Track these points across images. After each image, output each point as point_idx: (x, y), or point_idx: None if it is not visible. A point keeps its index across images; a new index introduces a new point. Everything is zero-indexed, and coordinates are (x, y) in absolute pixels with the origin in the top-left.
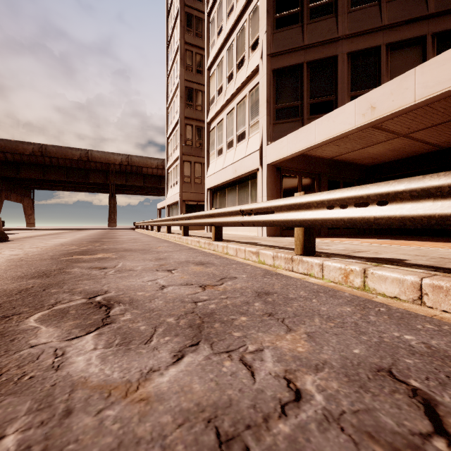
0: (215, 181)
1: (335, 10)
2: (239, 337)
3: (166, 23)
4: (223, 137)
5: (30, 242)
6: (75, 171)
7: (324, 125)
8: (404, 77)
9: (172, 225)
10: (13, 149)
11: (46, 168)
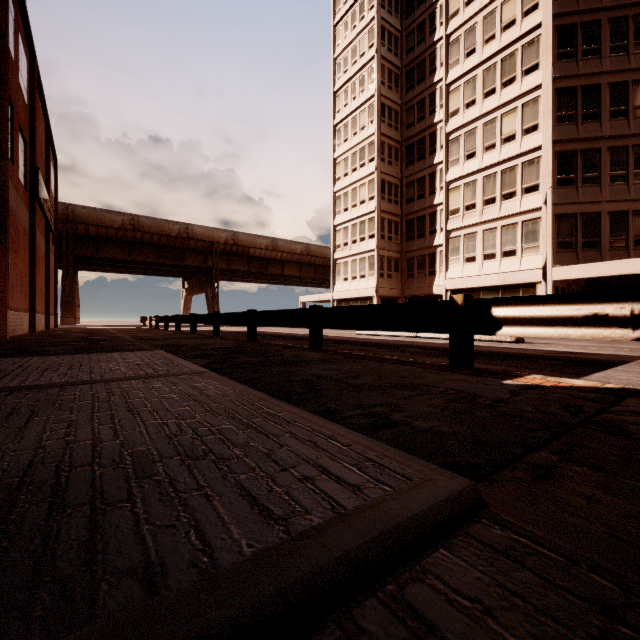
0: (466, 284)
1: (599, 182)
2: None
3: (333, 96)
4: (476, 247)
5: None
6: (168, 250)
7: (617, 265)
8: None
9: None
10: (99, 220)
11: (132, 245)
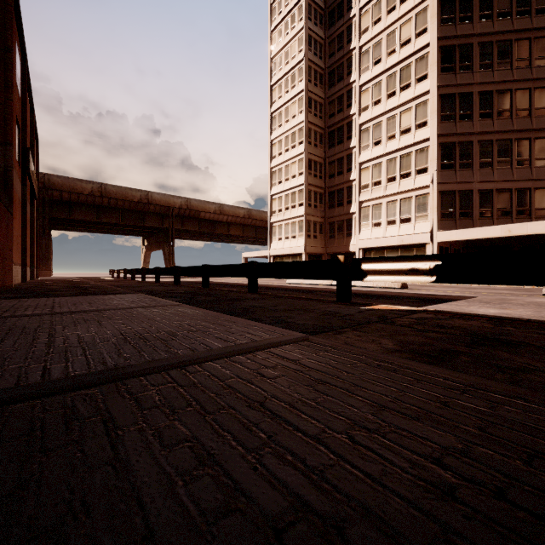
0: (374, 244)
1: (472, 167)
2: None
3: (270, 89)
4: (381, 215)
5: None
6: (131, 213)
7: (482, 231)
8: (523, 224)
9: None
10: (71, 187)
11: (100, 209)
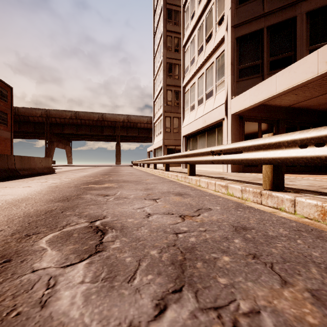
0: (189, 130)
1: None
2: (226, 286)
3: (153, 19)
4: (194, 96)
5: (66, 174)
6: (95, 128)
7: (285, 76)
8: None
9: (157, 163)
10: (60, 115)
11: (78, 126)
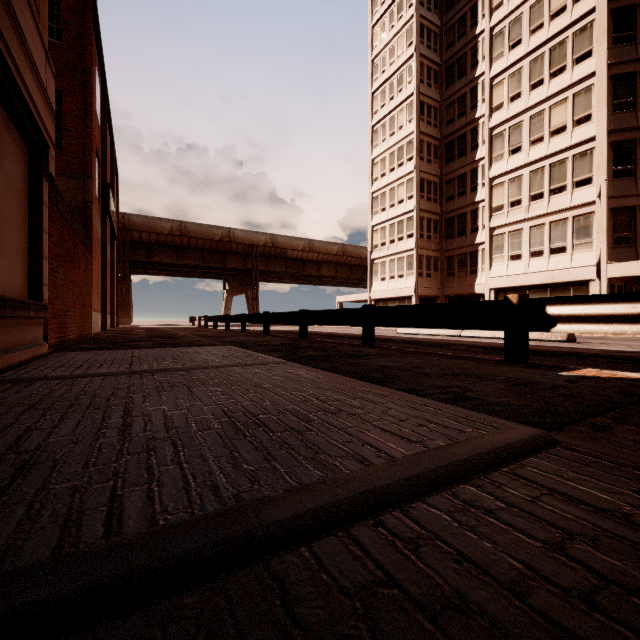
0: (511, 283)
1: None
2: None
3: (371, 98)
4: (521, 245)
5: None
6: (212, 254)
7: None
8: None
9: None
10: (151, 227)
11: (180, 250)
